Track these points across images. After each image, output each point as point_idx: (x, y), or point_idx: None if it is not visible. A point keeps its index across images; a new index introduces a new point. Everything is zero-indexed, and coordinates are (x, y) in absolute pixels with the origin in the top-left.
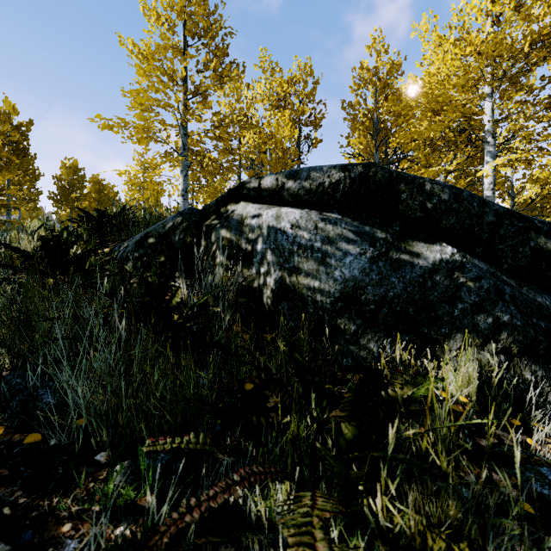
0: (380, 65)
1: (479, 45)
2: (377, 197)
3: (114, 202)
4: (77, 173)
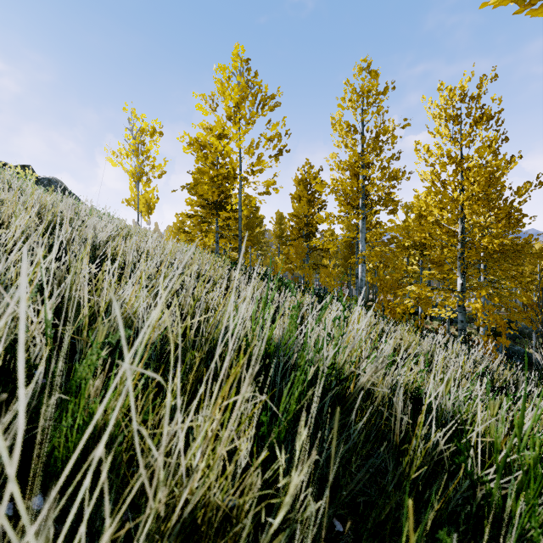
0: None
1: None
2: None
3: None
4: None
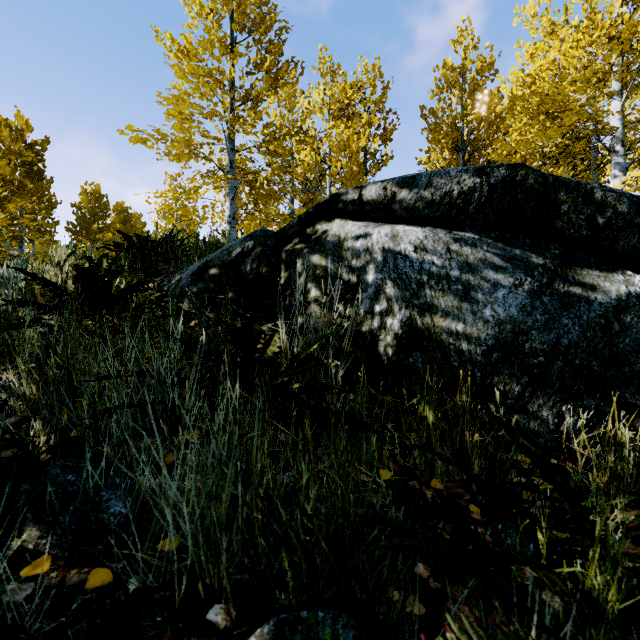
0: (468, 63)
1: (610, 27)
2: (526, 210)
3: (142, 234)
4: (99, 200)
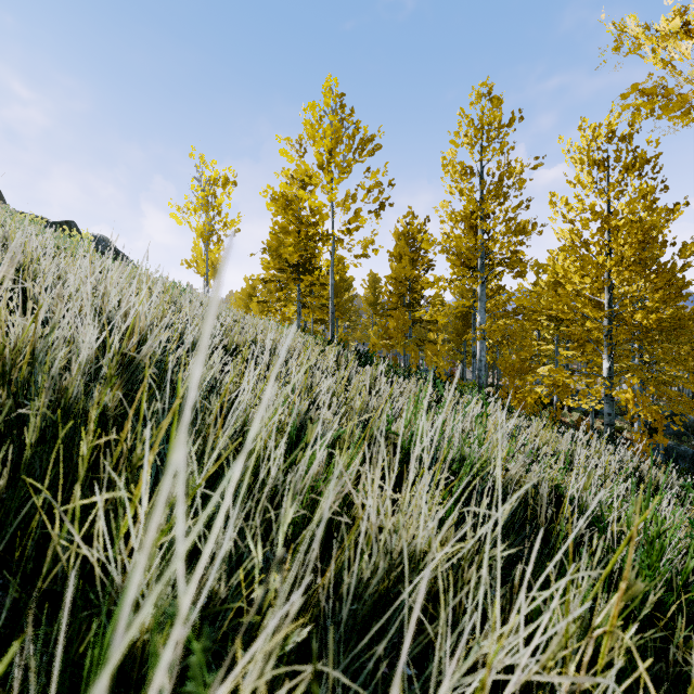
0: None
1: None
2: None
3: None
4: None
